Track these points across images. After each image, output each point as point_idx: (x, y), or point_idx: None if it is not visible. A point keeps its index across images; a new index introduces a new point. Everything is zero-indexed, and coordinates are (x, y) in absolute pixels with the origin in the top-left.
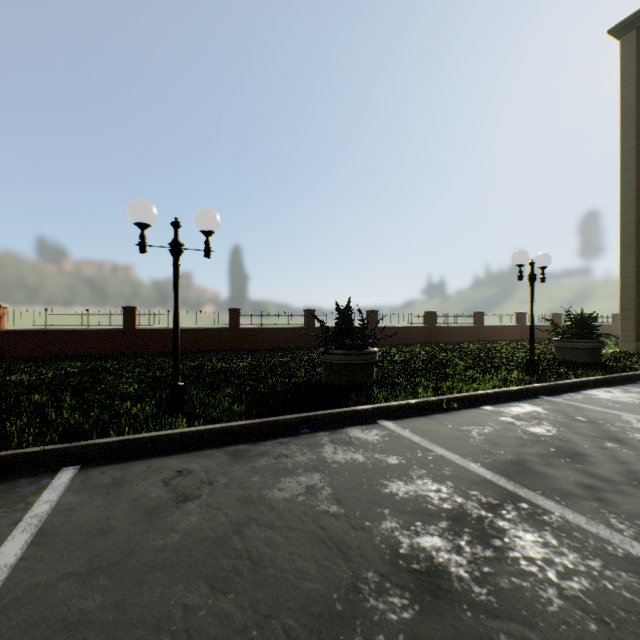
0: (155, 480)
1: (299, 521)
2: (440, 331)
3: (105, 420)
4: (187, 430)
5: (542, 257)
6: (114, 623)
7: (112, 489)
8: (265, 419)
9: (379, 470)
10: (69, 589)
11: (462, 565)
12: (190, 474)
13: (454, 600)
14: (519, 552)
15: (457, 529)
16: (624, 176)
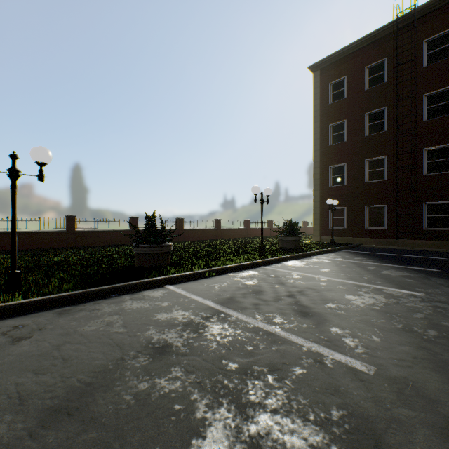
0: None
1: (98, 338)
2: (224, 232)
3: None
4: (23, 301)
5: (267, 190)
6: None
7: None
8: (86, 290)
9: (155, 310)
10: None
11: (180, 341)
12: (24, 327)
13: (170, 354)
14: (209, 332)
15: (185, 329)
16: (315, 147)
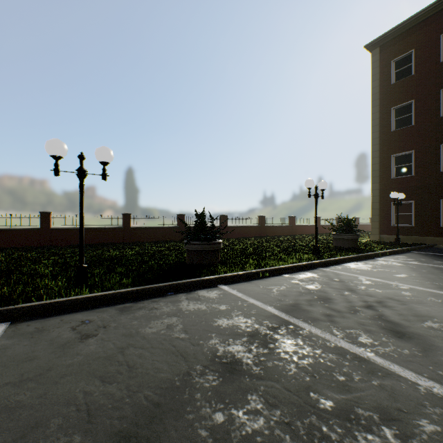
0: (66, 327)
1: (160, 343)
2: (268, 229)
3: (28, 292)
4: (89, 295)
5: (322, 183)
6: (40, 404)
7: (35, 334)
8: (144, 287)
9: (213, 313)
10: (8, 391)
11: (250, 358)
12: (91, 322)
13: (241, 374)
14: (282, 349)
15: (252, 341)
16: (373, 135)
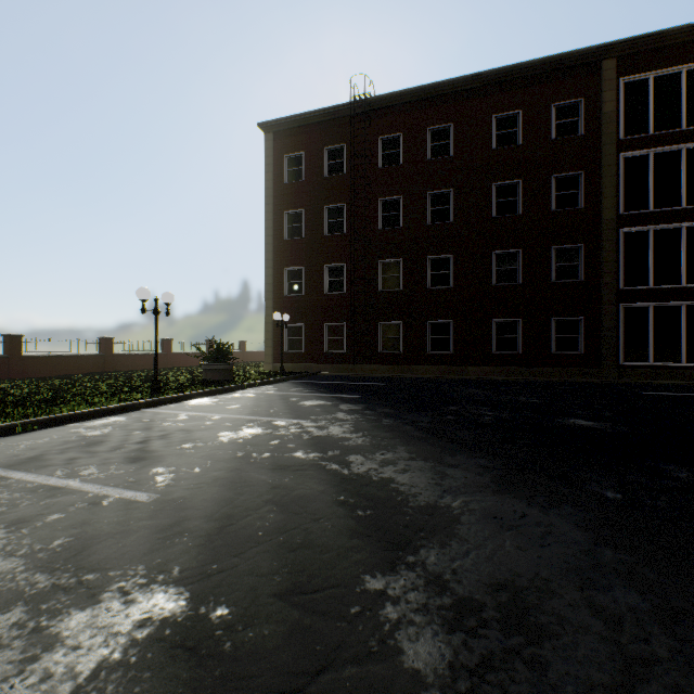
0: None
1: None
2: (120, 359)
3: None
4: None
5: (167, 295)
6: None
7: None
8: None
9: None
10: None
11: None
12: None
13: None
14: None
15: None
16: (267, 239)
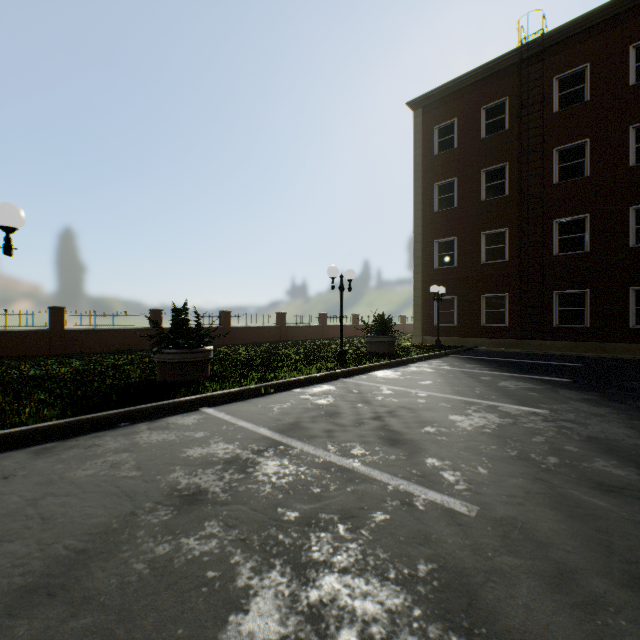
0: None
1: (97, 486)
2: (290, 330)
3: None
4: None
5: (349, 272)
6: None
7: None
8: (80, 417)
9: (185, 443)
10: None
11: (220, 485)
12: None
13: (204, 503)
14: (262, 472)
15: (227, 468)
16: (416, 214)
